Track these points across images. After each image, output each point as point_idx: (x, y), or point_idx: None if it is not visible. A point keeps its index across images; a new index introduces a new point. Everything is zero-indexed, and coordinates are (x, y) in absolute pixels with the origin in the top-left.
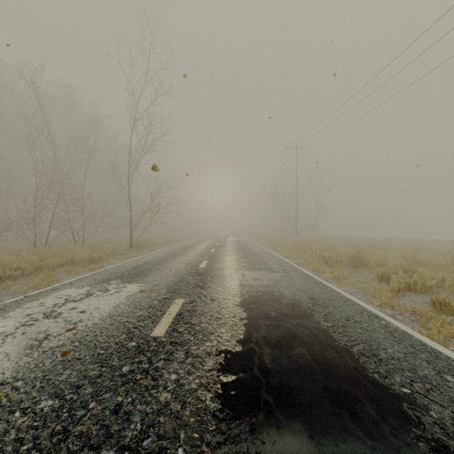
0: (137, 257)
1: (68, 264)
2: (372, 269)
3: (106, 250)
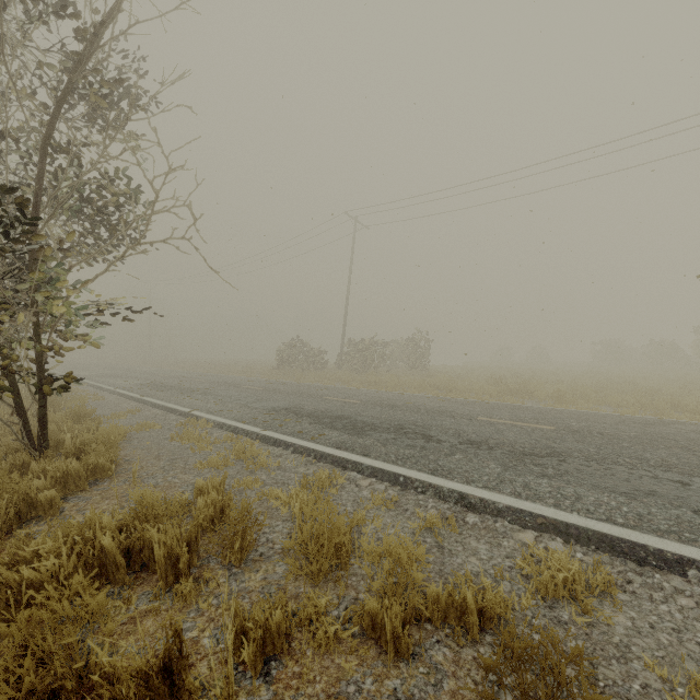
0: None
1: None
2: None
3: None
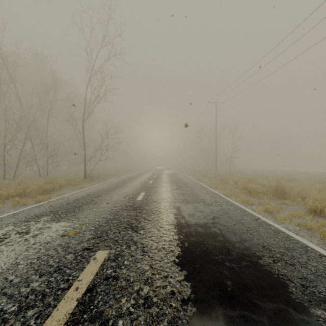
0: (85, 188)
1: (21, 195)
2: (296, 201)
3: (61, 181)
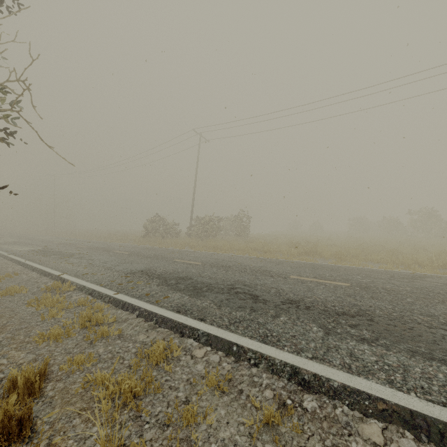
0: None
1: None
2: None
3: None
